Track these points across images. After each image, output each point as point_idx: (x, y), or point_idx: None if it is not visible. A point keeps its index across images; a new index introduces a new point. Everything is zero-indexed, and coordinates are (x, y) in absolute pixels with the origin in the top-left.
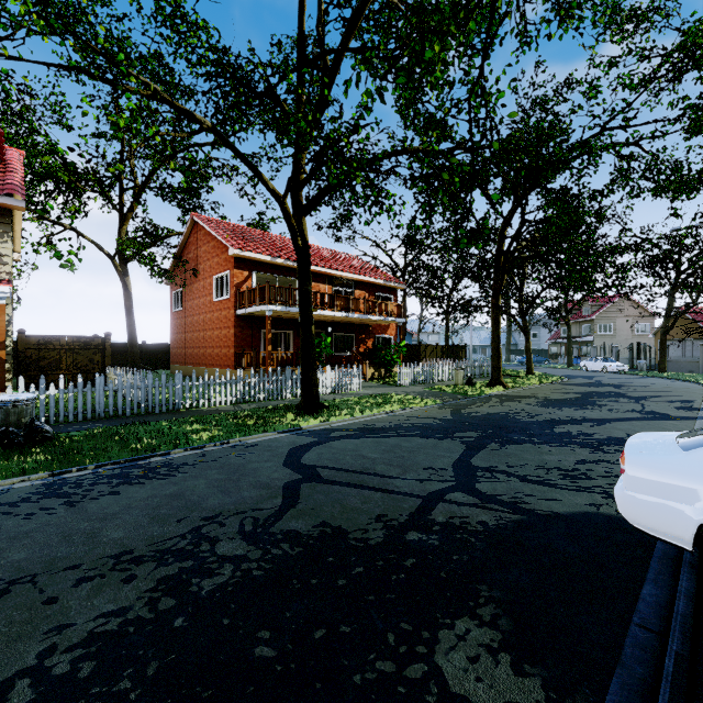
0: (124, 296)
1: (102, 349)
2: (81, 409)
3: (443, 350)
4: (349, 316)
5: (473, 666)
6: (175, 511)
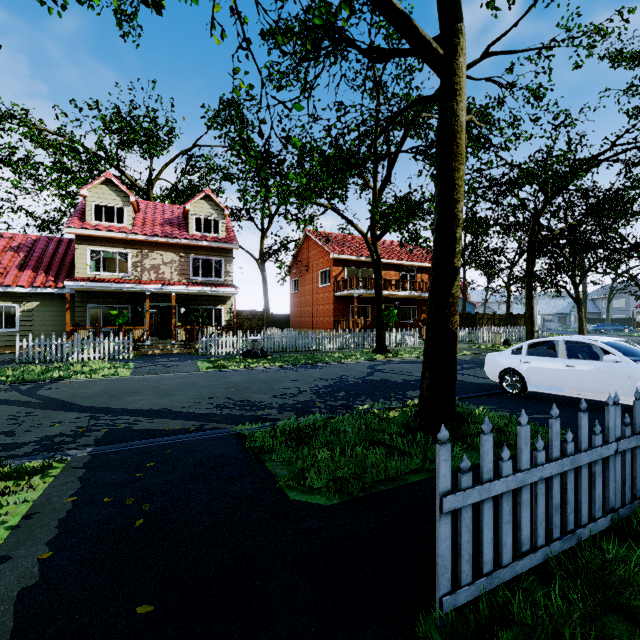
0: (263, 284)
1: (262, 318)
2: (269, 347)
3: (500, 319)
4: (411, 295)
5: (415, 393)
6: (330, 374)
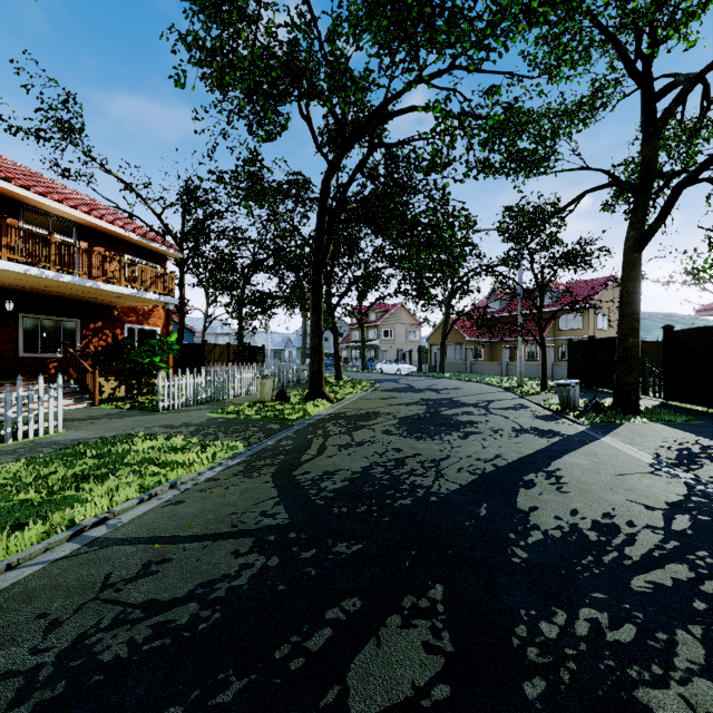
0: None
1: None
2: None
3: (236, 352)
4: (49, 277)
5: None
6: None
